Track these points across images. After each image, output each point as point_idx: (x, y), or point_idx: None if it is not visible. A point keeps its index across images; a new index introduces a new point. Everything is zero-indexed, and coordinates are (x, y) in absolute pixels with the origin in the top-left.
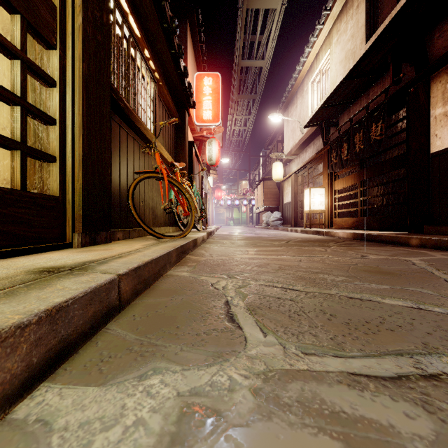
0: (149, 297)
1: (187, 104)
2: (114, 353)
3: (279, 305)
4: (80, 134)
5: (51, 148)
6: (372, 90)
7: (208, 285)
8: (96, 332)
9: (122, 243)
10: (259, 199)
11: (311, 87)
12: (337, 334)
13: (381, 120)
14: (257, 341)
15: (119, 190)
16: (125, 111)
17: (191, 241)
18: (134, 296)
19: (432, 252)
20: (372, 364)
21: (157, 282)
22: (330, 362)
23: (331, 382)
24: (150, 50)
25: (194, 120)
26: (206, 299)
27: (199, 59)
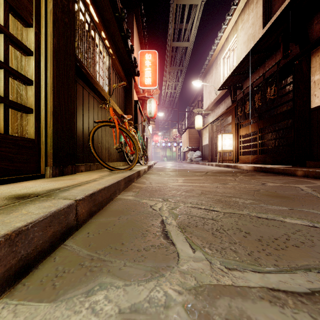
0: (101, 216)
1: (133, 73)
2: (68, 268)
3: (204, 224)
4: (51, 92)
5: (29, 102)
6: (267, 63)
7: (148, 206)
8: (56, 248)
9: (84, 174)
10: (185, 142)
11: (222, 61)
12: (252, 250)
13: (274, 84)
14: (187, 256)
15: (82, 135)
16: (87, 76)
17: (136, 173)
18: (89, 216)
19: (313, 180)
20: (287, 279)
21: (109, 204)
22: (250, 278)
23: (254, 298)
24: (105, 32)
25: (139, 84)
26: (146, 219)
27: (142, 41)
